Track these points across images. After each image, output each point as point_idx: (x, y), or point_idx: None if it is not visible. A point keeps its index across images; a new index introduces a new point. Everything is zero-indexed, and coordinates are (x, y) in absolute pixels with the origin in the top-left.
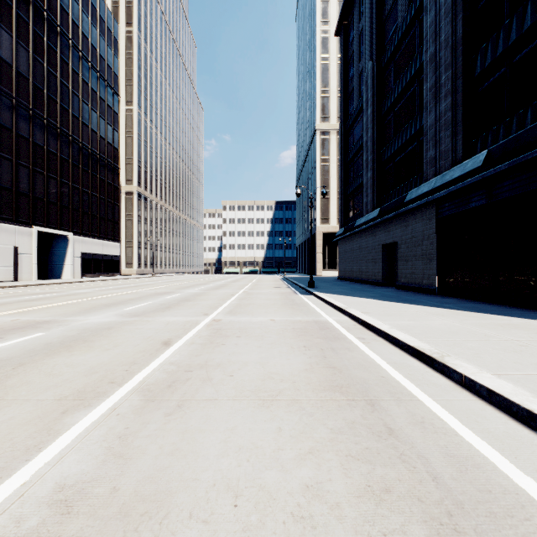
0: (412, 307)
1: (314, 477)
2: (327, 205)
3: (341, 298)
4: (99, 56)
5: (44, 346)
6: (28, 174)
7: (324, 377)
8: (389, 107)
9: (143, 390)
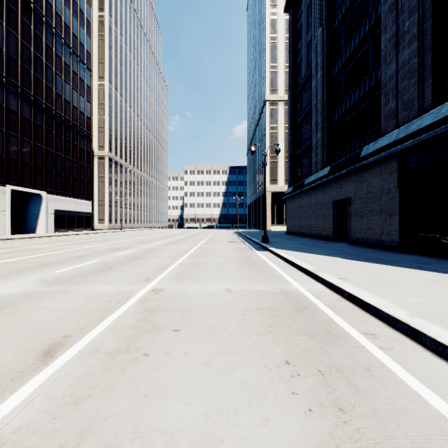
0: (393, 270)
1: None
2: (275, 167)
3: (301, 256)
4: (72, 34)
5: None
6: (2, 136)
7: None
8: (340, 69)
9: None
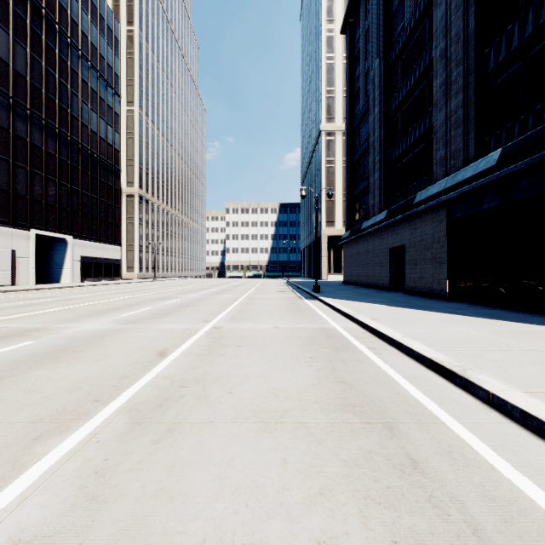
0: (423, 313)
1: (327, 528)
2: (332, 207)
3: (348, 303)
4: (99, 55)
5: (29, 356)
6: (26, 175)
7: (334, 394)
8: (397, 106)
9: (131, 410)
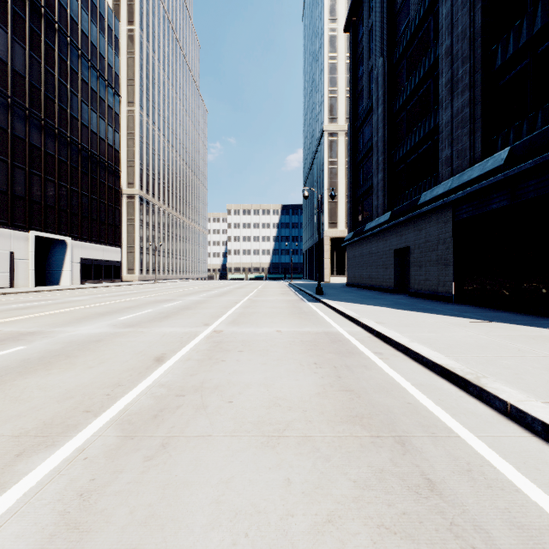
0: (430, 316)
1: None
2: (335, 209)
3: (351, 306)
4: (99, 55)
5: (20, 362)
6: (25, 176)
7: (340, 403)
8: (401, 106)
9: (123, 422)
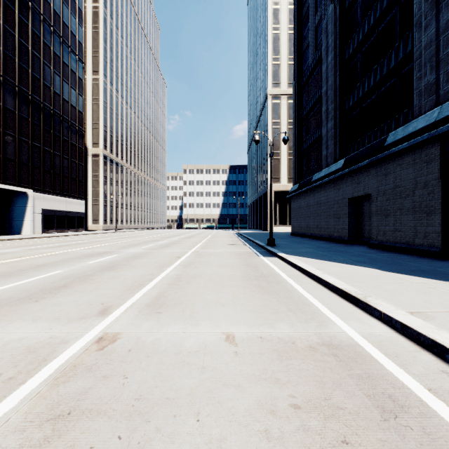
0: None
1: None
2: (278, 165)
3: (323, 265)
4: (62, 22)
5: None
6: None
7: None
8: (356, 48)
9: None
